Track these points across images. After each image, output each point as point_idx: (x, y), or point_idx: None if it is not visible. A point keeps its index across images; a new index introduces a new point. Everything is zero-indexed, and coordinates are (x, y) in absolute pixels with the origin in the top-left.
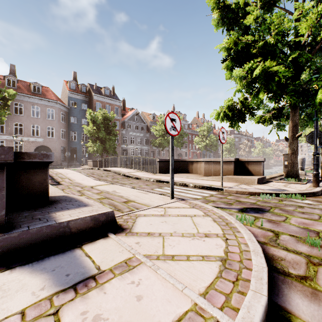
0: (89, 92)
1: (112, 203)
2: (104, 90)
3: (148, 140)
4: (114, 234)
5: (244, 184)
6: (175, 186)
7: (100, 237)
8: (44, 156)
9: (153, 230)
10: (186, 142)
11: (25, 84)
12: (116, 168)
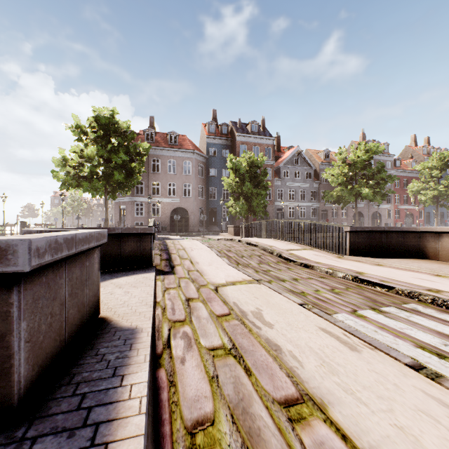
0: (231, 133)
1: (244, 398)
2: (251, 126)
3: (316, 193)
4: None
5: None
6: (421, 308)
7: None
8: None
9: None
10: (392, 192)
11: (162, 136)
12: (266, 241)
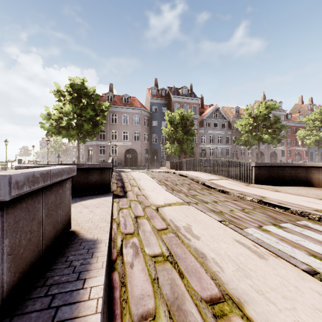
0: (168, 95)
1: (179, 296)
2: (182, 90)
3: (229, 138)
4: None
5: None
6: (311, 224)
7: None
8: None
9: None
10: (285, 137)
11: (119, 98)
12: (193, 173)
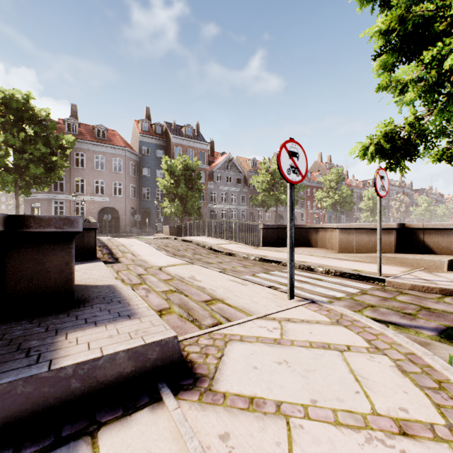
0: (166, 134)
1: (185, 302)
2: (186, 129)
3: (245, 197)
4: (176, 393)
5: (420, 270)
6: None
7: (145, 402)
8: (65, 223)
9: (260, 388)
10: (303, 199)
11: (88, 128)
12: (200, 238)
